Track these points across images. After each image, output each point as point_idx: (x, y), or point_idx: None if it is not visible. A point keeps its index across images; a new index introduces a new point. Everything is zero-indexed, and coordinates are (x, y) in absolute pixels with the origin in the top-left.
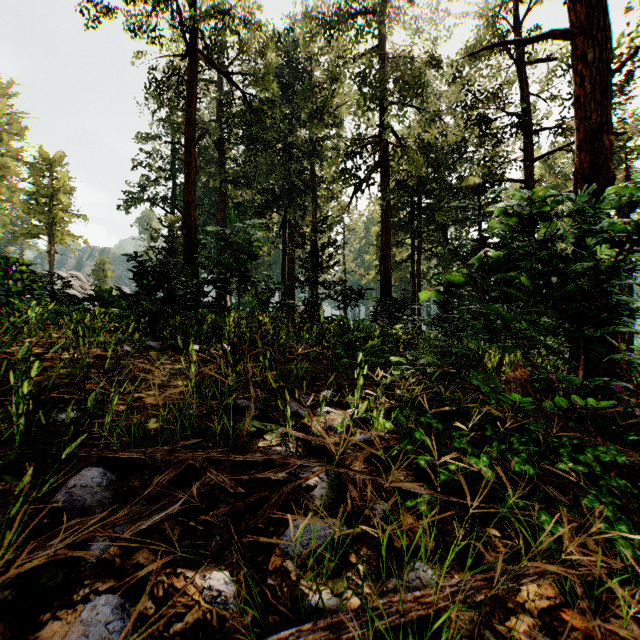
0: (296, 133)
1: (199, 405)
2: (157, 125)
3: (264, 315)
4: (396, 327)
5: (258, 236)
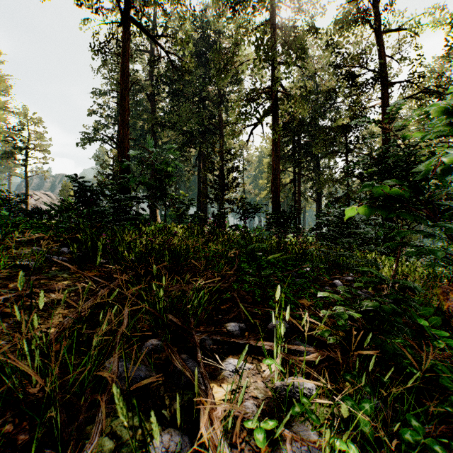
0: (208, 89)
1: (43, 377)
2: (106, 83)
3: (178, 226)
4: (289, 236)
5: (173, 159)
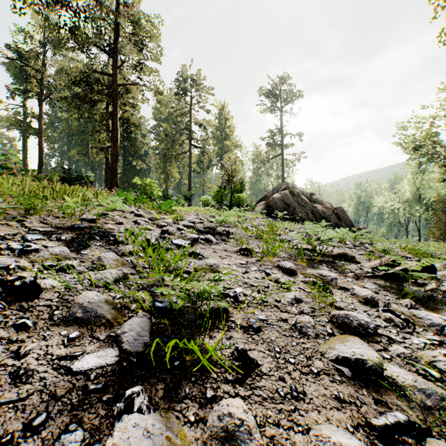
0: None
1: None
2: None
3: None
4: None
5: None
